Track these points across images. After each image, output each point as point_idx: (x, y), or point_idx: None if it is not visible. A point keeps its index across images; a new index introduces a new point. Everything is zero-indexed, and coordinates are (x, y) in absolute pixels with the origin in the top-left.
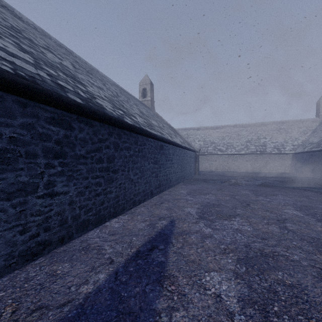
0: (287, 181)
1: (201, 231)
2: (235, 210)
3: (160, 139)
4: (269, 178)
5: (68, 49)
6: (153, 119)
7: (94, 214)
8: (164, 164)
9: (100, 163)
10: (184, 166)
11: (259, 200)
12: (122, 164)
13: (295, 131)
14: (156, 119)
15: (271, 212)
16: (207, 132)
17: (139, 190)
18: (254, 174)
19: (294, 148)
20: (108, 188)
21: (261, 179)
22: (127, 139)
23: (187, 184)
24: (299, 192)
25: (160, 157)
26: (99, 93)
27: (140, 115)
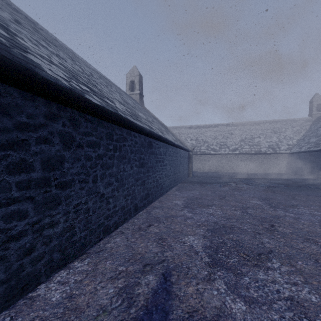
0: (292, 185)
1: (226, 311)
2: (260, 238)
3: (148, 134)
4: (270, 180)
5: (29, 17)
6: (141, 112)
7: (3, 280)
8: (154, 167)
9: (23, 171)
10: (178, 168)
11: (283, 217)
12: (80, 171)
13: (289, 130)
14: (144, 113)
15: (316, 243)
16: (199, 130)
17: (115, 208)
18: (251, 175)
19: (289, 148)
20: (46, 218)
21: (262, 182)
22: (92, 130)
23: (182, 189)
24: (320, 202)
25: (148, 158)
26: (49, 56)
27: (121, 102)
